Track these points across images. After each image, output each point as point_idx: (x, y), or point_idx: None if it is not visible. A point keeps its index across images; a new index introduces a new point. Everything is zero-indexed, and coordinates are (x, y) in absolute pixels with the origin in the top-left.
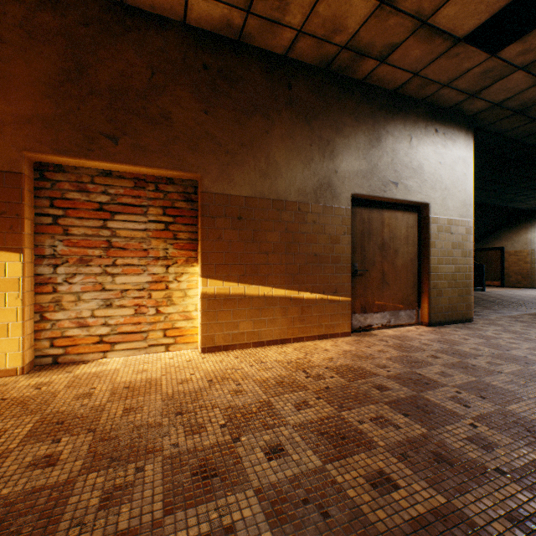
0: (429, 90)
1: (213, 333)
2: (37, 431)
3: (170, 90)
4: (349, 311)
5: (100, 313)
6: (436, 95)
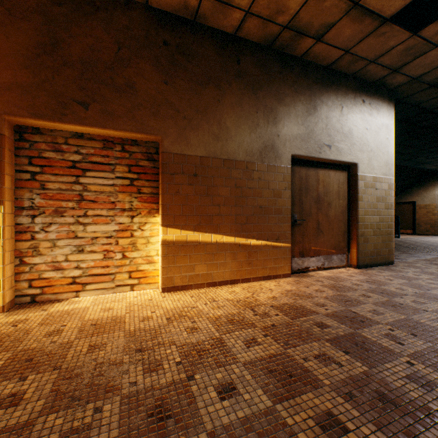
0: (358, 66)
1: (172, 275)
2: (6, 369)
3: (134, 63)
4: (290, 255)
5: (73, 258)
6: (364, 70)
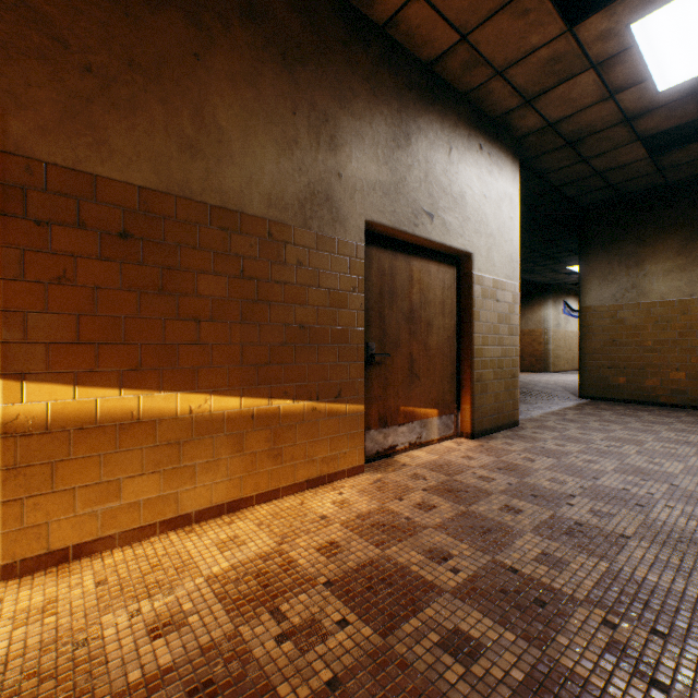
0: (476, 77)
1: (43, 521)
2: None
3: None
4: (362, 427)
5: None
6: (485, 89)
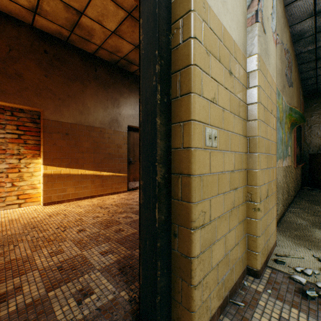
0: None
1: (51, 195)
2: None
3: (22, 61)
4: (127, 180)
5: None
6: None
